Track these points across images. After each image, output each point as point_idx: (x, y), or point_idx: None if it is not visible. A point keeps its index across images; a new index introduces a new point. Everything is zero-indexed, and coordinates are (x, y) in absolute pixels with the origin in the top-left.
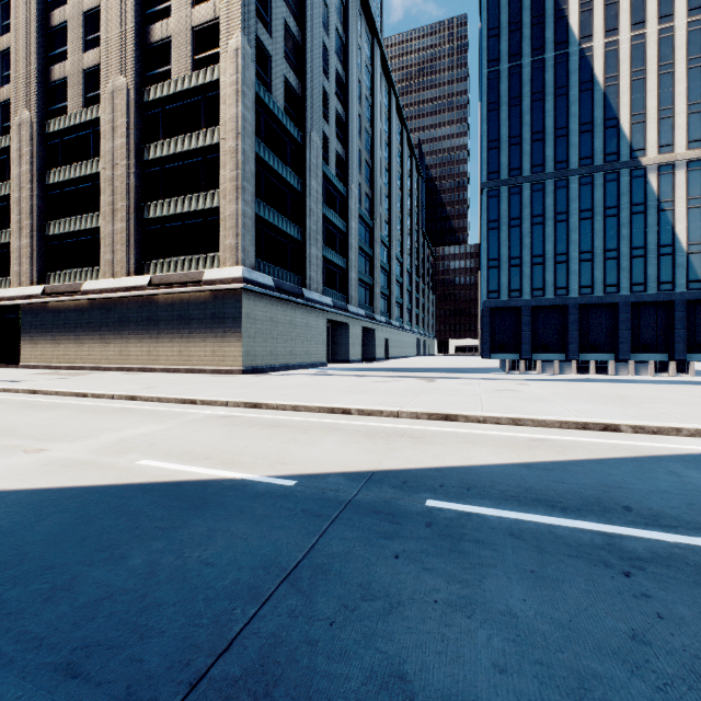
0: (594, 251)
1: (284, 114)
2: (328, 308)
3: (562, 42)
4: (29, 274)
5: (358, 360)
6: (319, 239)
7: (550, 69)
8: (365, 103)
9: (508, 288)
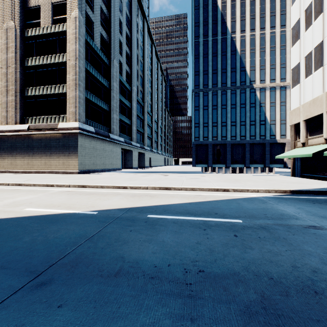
0: (236, 121)
1: (100, 50)
2: (121, 143)
3: (224, 33)
4: None
5: (137, 167)
6: (117, 110)
7: (219, 43)
8: (140, 48)
9: (203, 136)
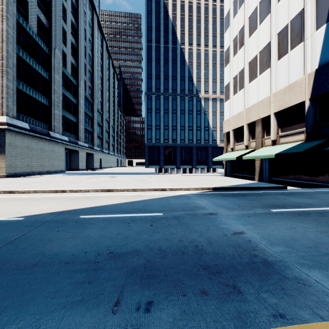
0: (185, 126)
1: (37, 36)
2: (65, 142)
3: (174, 42)
4: None
5: (84, 169)
6: (60, 106)
7: (170, 51)
8: (88, 41)
9: (155, 138)
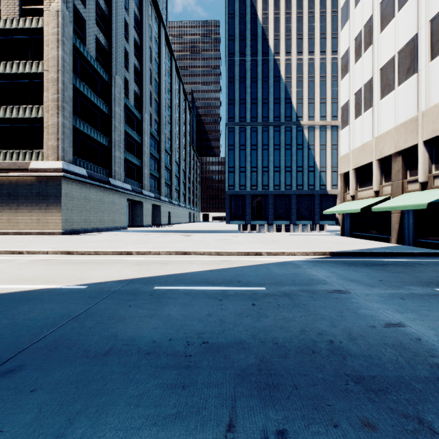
0: (280, 167)
1: (95, 61)
2: (128, 191)
3: (266, 52)
4: None
5: (150, 225)
6: (121, 146)
7: (260, 66)
8: (154, 62)
9: (239, 184)
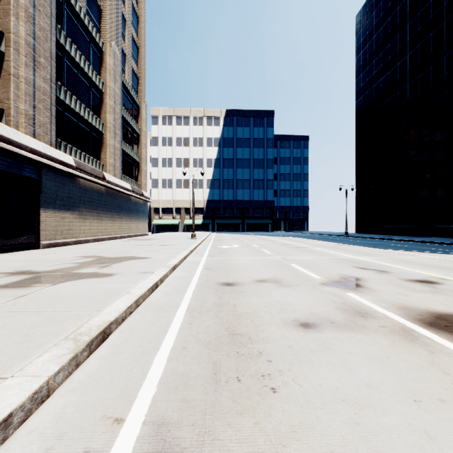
0: None
1: None
2: None
3: None
4: (49, 130)
5: None
6: None
7: None
8: None
9: None
